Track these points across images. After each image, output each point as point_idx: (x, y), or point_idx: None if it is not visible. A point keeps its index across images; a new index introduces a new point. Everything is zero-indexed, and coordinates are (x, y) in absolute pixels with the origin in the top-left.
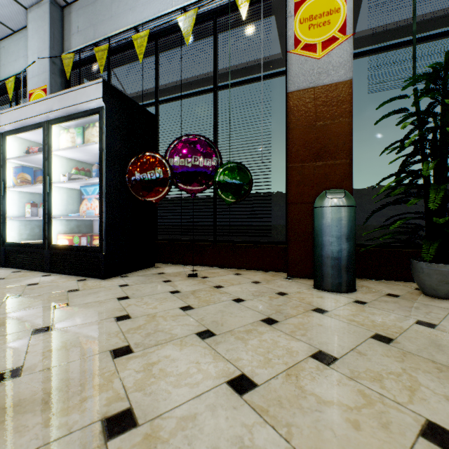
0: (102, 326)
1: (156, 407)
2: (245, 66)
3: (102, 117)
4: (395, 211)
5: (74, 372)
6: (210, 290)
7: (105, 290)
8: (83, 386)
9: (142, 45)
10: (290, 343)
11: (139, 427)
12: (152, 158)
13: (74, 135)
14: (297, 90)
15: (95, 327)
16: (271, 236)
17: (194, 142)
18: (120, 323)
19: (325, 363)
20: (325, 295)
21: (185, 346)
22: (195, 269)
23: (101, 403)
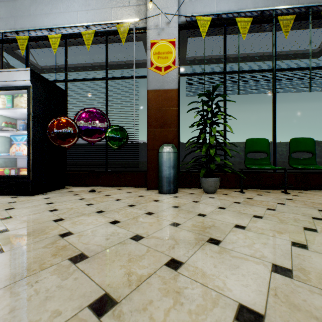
0: (43, 214)
1: (80, 230)
2: (126, 63)
3: (30, 92)
4: (199, 154)
5: (38, 227)
6: (103, 197)
7: (36, 201)
8: (45, 230)
9: (55, 43)
10: (138, 211)
11: (74, 234)
12: (66, 121)
13: (5, 100)
14: (152, 90)
15: (39, 214)
16: (140, 168)
17: (93, 112)
18: (53, 212)
19: (149, 214)
20: (162, 195)
21: (90, 216)
22: (93, 188)
23: (56, 232)
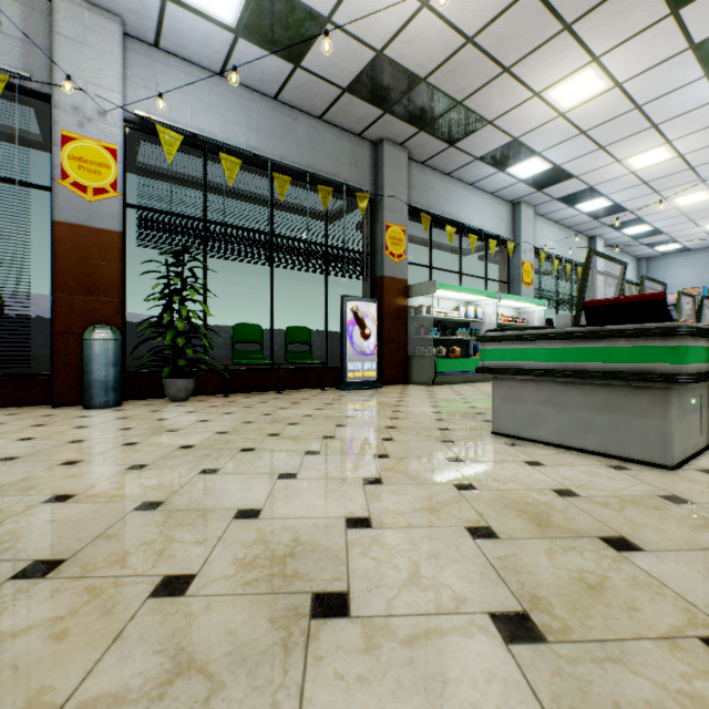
0: None
1: None
2: None
3: None
4: (163, 343)
5: None
6: None
7: None
8: None
9: None
10: (59, 428)
11: None
12: None
13: None
14: (66, 223)
15: None
16: (30, 368)
17: None
18: None
19: (82, 428)
20: (93, 411)
21: None
22: None
23: None
